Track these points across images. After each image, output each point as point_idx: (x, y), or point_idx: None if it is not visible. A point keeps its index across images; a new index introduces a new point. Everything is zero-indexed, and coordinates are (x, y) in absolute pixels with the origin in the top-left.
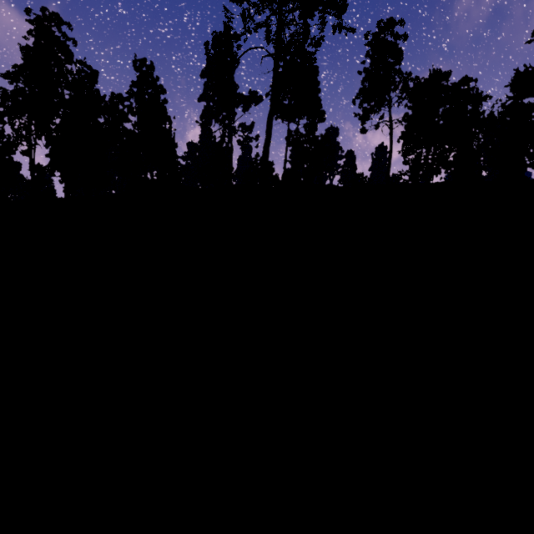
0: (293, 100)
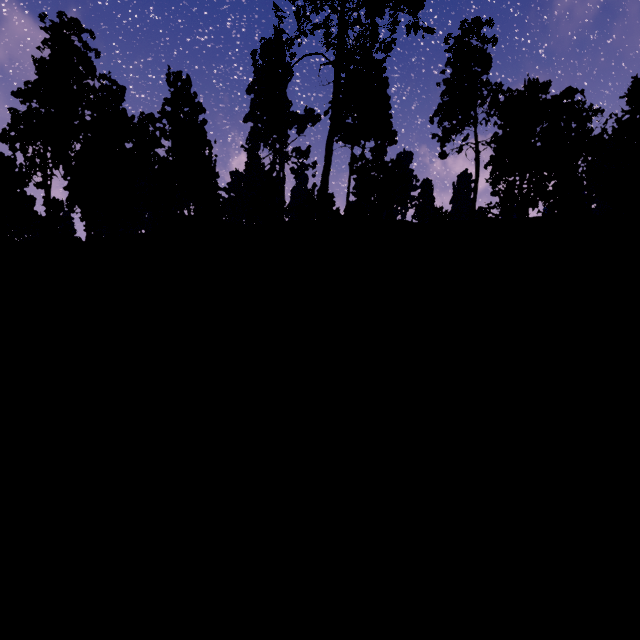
0: (357, 119)
